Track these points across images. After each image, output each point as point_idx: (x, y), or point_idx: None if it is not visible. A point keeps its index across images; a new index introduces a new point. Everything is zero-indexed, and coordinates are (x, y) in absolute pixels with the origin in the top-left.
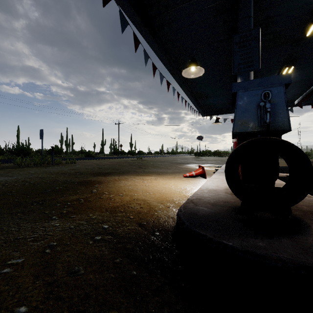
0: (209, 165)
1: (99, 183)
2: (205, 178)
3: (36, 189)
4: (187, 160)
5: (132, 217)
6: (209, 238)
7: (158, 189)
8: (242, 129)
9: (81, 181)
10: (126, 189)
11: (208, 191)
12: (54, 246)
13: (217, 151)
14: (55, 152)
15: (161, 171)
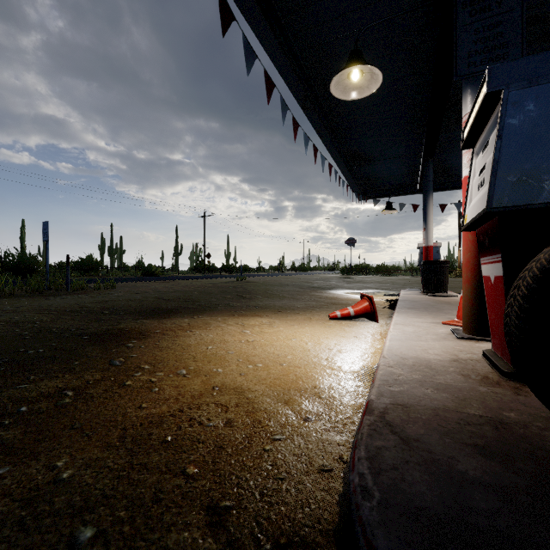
0: (372, 291)
1: (140, 336)
2: (375, 322)
3: None
4: (329, 282)
5: (194, 473)
6: None
7: (277, 352)
8: (520, 197)
9: (100, 331)
10: (201, 354)
11: (412, 372)
12: None
13: (382, 266)
14: (88, 267)
15: (282, 306)
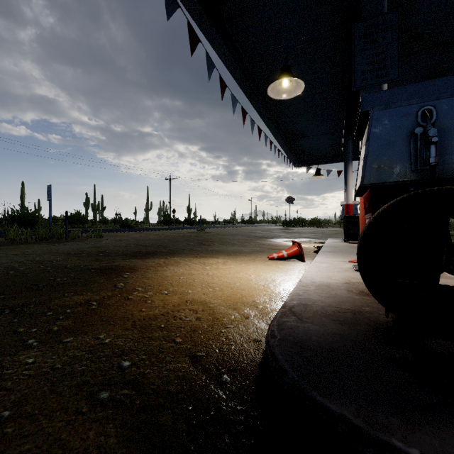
0: (305, 239)
1: (131, 270)
2: (302, 262)
3: (22, 282)
4: (271, 233)
5: (180, 341)
6: (353, 427)
7: (229, 281)
8: (380, 178)
9: (102, 267)
10: (176, 281)
11: (316, 289)
12: (2, 421)
13: (315, 220)
14: (77, 220)
15: (233, 250)
